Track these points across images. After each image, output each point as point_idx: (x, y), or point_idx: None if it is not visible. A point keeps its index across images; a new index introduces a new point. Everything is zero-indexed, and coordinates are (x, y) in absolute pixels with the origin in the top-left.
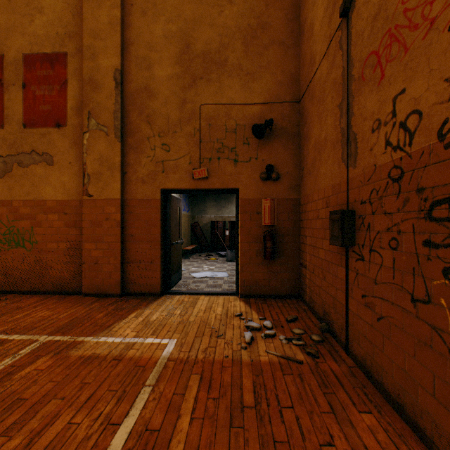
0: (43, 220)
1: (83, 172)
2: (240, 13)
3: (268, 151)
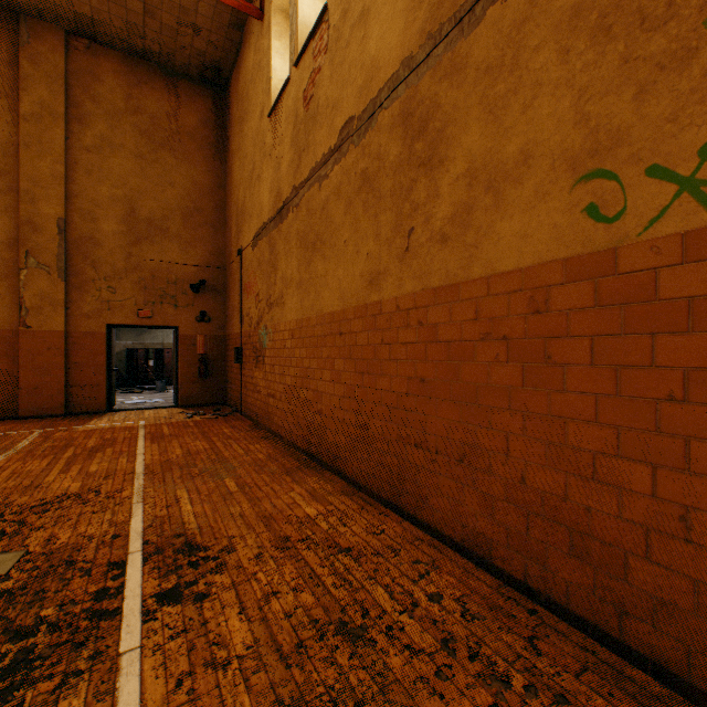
0: None
1: (20, 305)
2: (181, 196)
3: (202, 301)
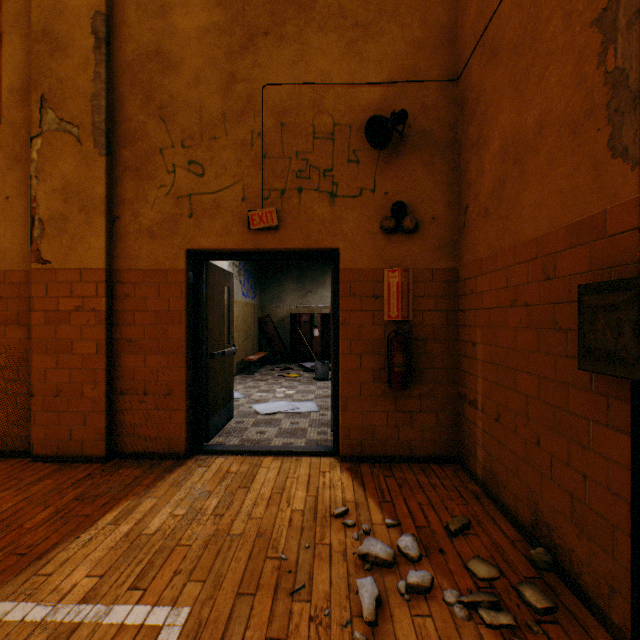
0: None
1: (30, 216)
2: None
3: (395, 176)
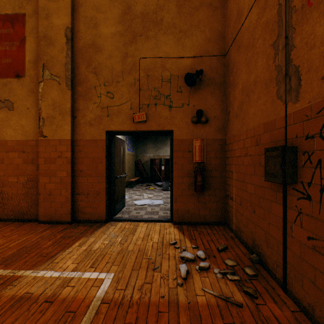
0: (4, 157)
1: (38, 116)
2: None
3: (198, 98)
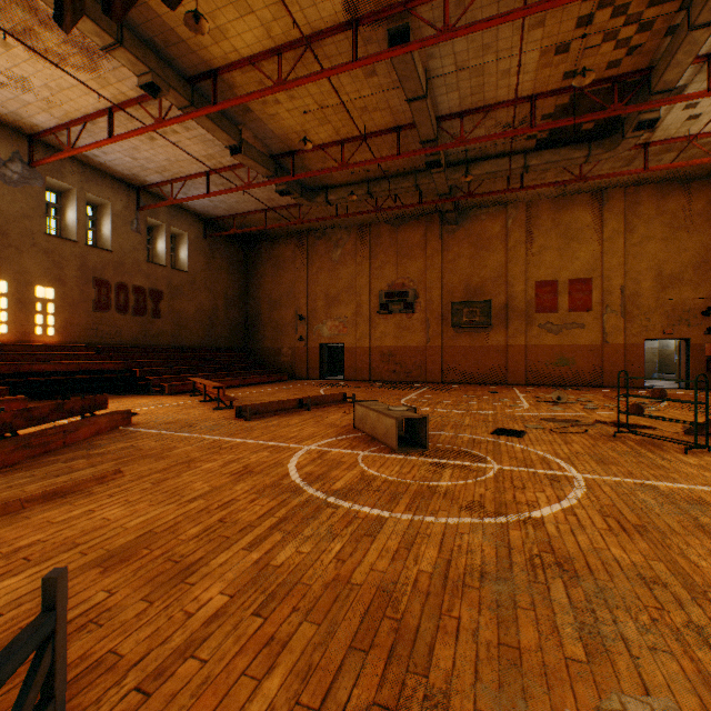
0: (578, 353)
1: (602, 332)
2: (690, 256)
3: (707, 321)
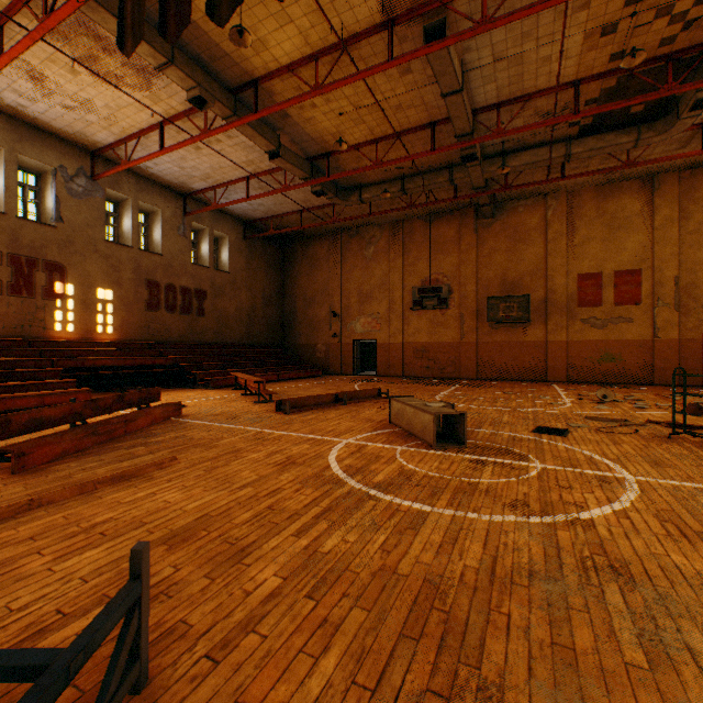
0: (625, 349)
1: (653, 326)
2: None
3: None
